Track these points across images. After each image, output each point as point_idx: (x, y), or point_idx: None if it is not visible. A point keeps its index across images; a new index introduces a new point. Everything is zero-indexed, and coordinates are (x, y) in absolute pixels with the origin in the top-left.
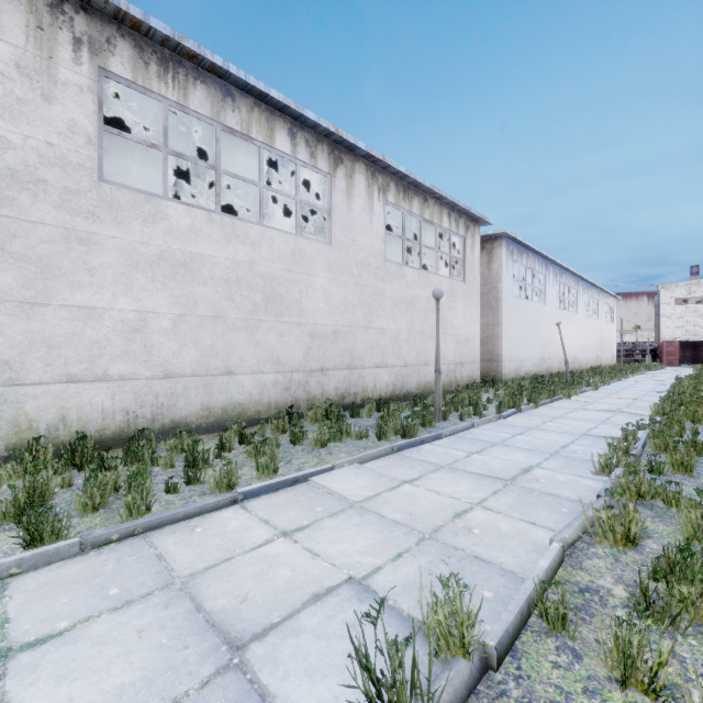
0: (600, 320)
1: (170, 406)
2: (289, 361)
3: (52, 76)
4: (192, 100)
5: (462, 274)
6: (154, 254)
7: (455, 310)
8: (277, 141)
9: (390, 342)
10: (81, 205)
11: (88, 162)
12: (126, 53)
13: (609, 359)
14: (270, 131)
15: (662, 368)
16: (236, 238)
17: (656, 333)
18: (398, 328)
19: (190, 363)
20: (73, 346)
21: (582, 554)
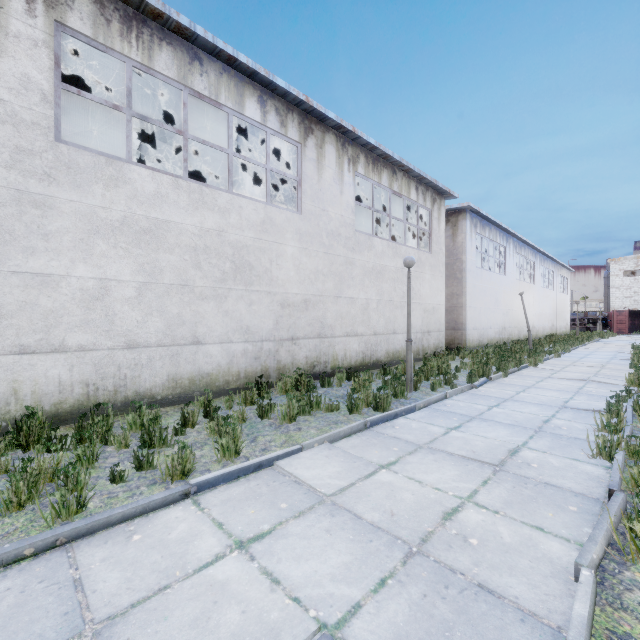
0: (555, 290)
1: (134, 378)
2: (259, 331)
3: (2, 27)
4: (158, 62)
5: (429, 245)
6: (116, 219)
7: (422, 280)
8: (246, 108)
9: (360, 311)
10: (36, 166)
11: (43, 120)
12: (86, 8)
13: (563, 327)
14: (240, 97)
15: (614, 336)
16: (204, 205)
17: (605, 303)
18: (367, 298)
19: (155, 332)
20: (26, 315)
21: (616, 581)
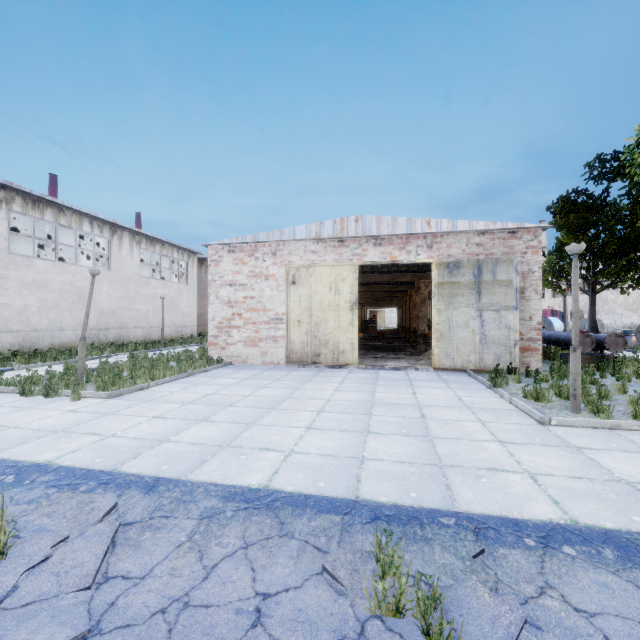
0: None
1: (37, 343)
2: (90, 325)
3: None
4: (46, 216)
5: (187, 280)
6: (30, 281)
7: (182, 299)
8: (84, 227)
9: (143, 316)
10: (3, 264)
11: (5, 247)
12: (19, 201)
13: None
14: (81, 223)
15: None
16: (65, 272)
17: None
18: (147, 309)
19: (45, 325)
20: None
21: None
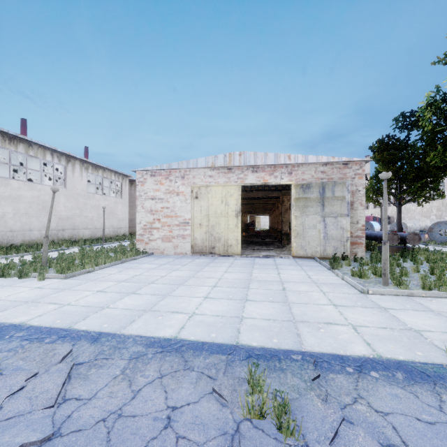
0: None
1: (12, 240)
2: (51, 227)
3: None
4: (19, 149)
5: (121, 195)
6: (7, 195)
7: (117, 209)
8: (47, 157)
9: (90, 220)
10: None
11: None
12: None
13: None
14: (44, 154)
15: None
16: (33, 189)
17: None
18: (93, 216)
19: (18, 227)
20: None
21: None
